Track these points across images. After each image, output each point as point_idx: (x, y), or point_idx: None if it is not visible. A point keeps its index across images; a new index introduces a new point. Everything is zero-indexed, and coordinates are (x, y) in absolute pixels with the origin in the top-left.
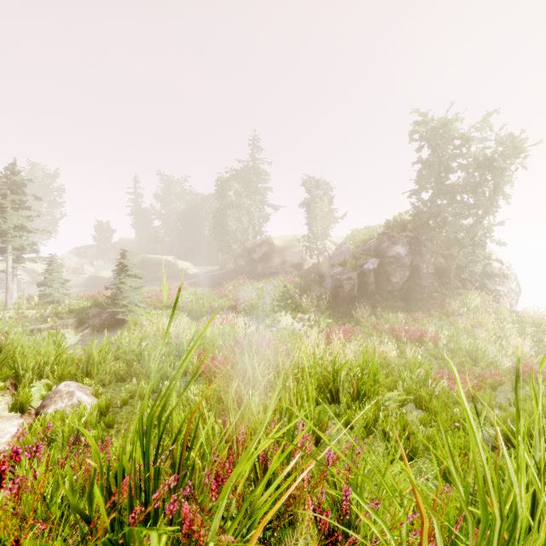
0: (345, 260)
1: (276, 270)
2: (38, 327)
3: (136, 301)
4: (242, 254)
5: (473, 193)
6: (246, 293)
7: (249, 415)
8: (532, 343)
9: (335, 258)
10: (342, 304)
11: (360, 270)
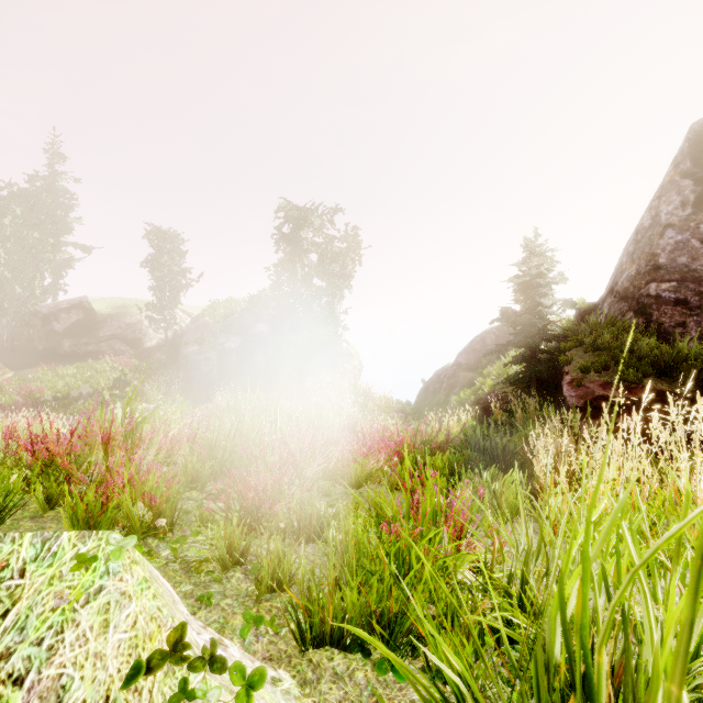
0: (203, 338)
1: (99, 349)
2: None
3: None
4: (30, 322)
5: (326, 279)
6: (46, 382)
7: (152, 424)
8: (360, 408)
9: (190, 334)
10: (199, 389)
11: (221, 350)
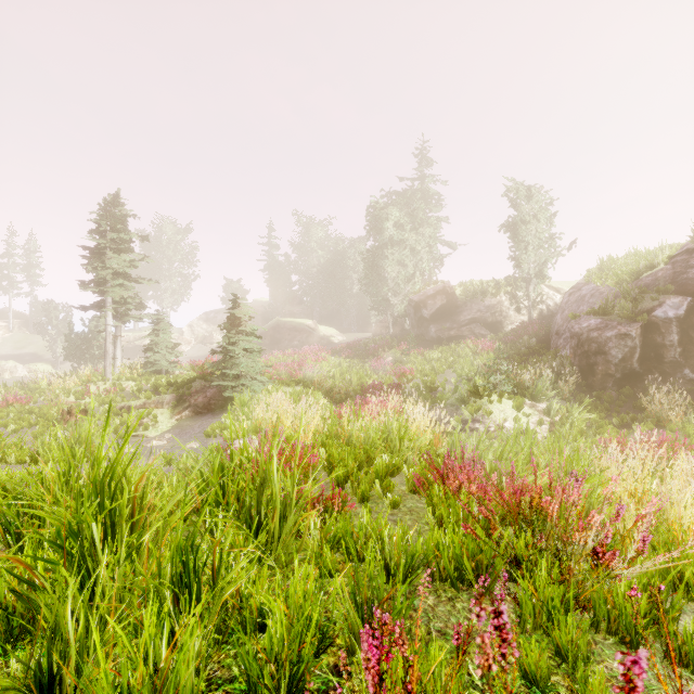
0: (608, 304)
1: (460, 333)
2: (129, 404)
3: (251, 371)
4: (406, 312)
5: None
6: (415, 365)
7: None
8: None
9: (568, 309)
10: (603, 385)
11: (645, 321)
